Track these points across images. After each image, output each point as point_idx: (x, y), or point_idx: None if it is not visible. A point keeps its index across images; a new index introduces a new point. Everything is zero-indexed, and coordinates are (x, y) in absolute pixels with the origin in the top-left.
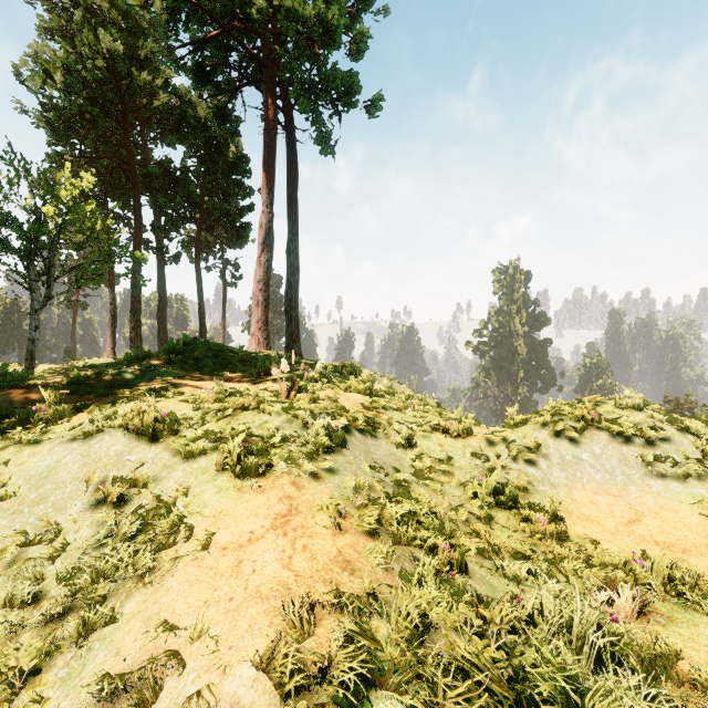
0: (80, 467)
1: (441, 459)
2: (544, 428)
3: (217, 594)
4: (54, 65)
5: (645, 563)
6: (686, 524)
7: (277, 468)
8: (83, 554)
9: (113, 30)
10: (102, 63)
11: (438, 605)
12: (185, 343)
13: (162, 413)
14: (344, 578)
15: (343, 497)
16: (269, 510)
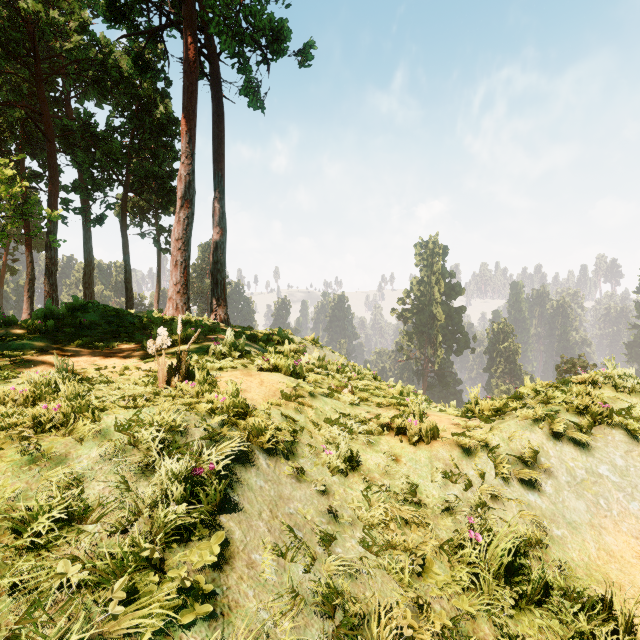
0: None
1: (402, 492)
2: (538, 426)
3: None
4: None
5: None
6: None
7: None
8: None
9: None
10: None
11: None
12: (75, 307)
13: None
14: None
15: None
16: None
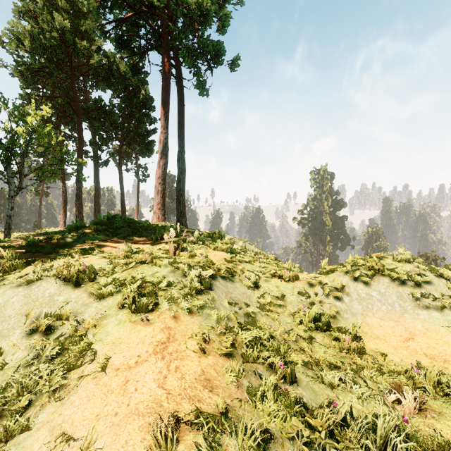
0: (22, 305)
1: (278, 296)
2: (347, 275)
3: (106, 409)
4: (24, 36)
5: (420, 371)
6: (444, 341)
7: (161, 306)
8: (16, 372)
9: (63, 13)
10: (56, 34)
11: (276, 417)
12: (109, 218)
13: (83, 266)
14: (205, 394)
15: (208, 327)
16: (153, 338)
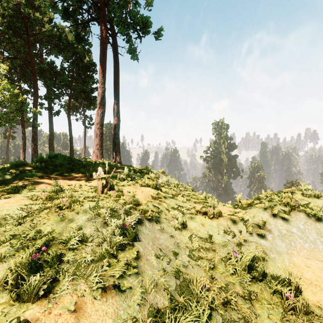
0: None
1: (205, 238)
2: (266, 211)
3: None
4: None
5: None
6: None
7: (59, 287)
8: None
9: None
10: (12, 5)
11: None
12: (51, 156)
13: None
14: None
15: None
16: None
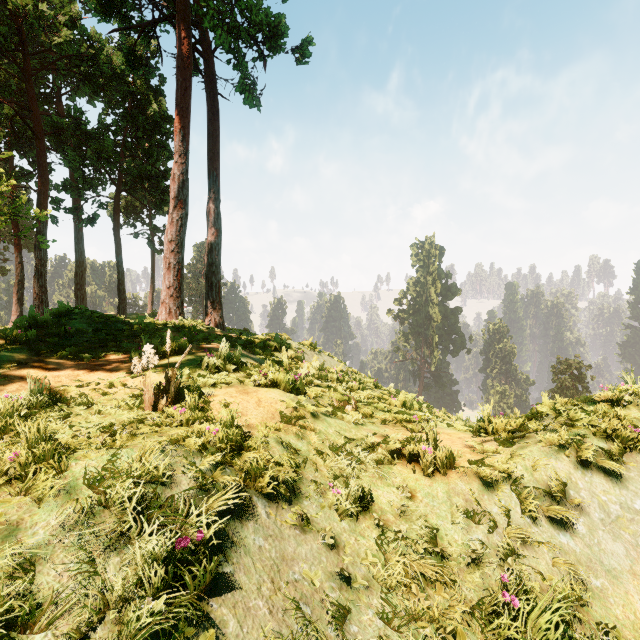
0: None
1: (422, 540)
2: (564, 453)
3: None
4: None
5: None
6: None
7: None
8: None
9: None
10: None
11: None
12: (60, 313)
13: None
14: None
15: None
16: None
